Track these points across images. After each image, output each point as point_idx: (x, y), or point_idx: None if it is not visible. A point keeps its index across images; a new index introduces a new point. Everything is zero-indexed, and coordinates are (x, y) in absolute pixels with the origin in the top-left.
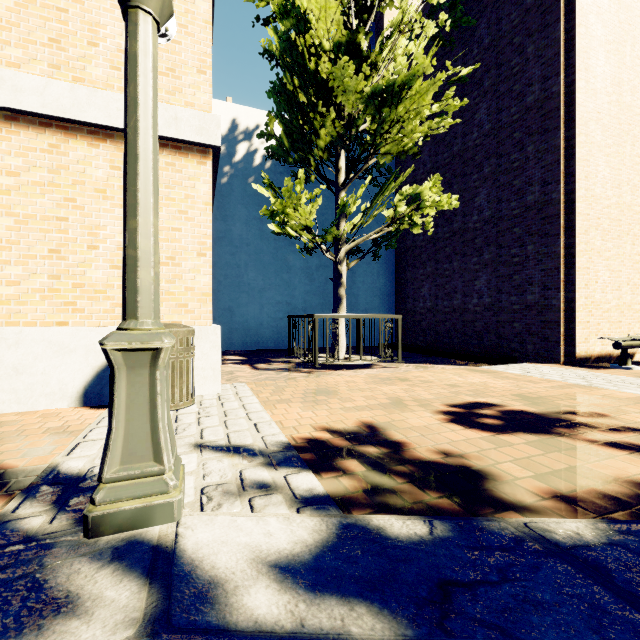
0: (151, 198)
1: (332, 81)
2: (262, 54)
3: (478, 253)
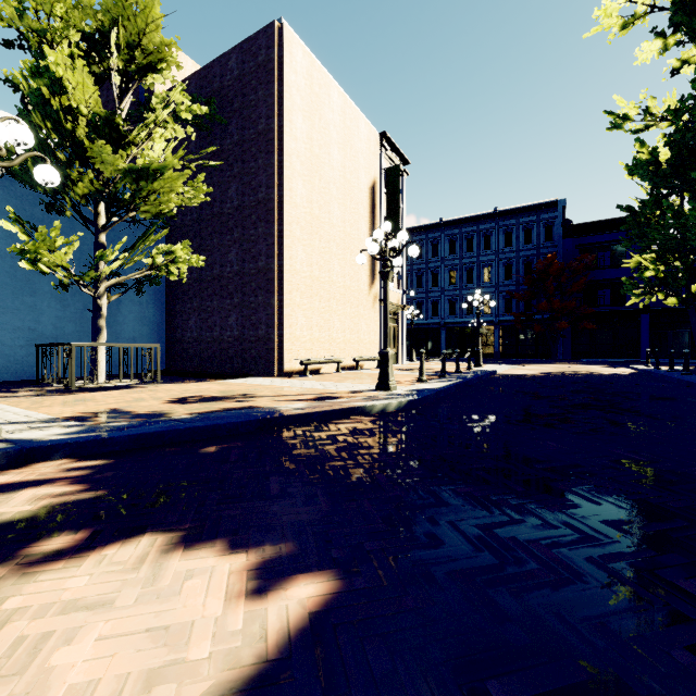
0: None
1: (90, 153)
2: (3, 80)
3: (231, 297)
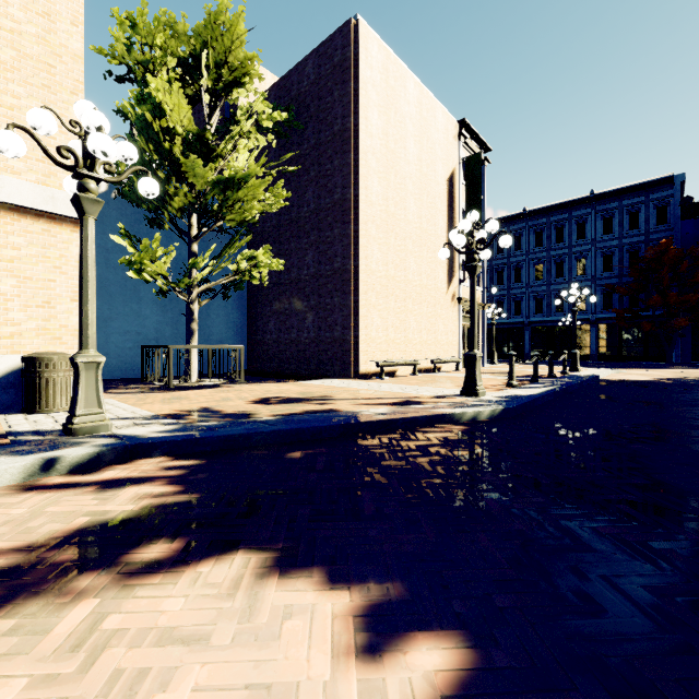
0: (94, 297)
1: (184, 168)
2: (116, 112)
3: (307, 299)
